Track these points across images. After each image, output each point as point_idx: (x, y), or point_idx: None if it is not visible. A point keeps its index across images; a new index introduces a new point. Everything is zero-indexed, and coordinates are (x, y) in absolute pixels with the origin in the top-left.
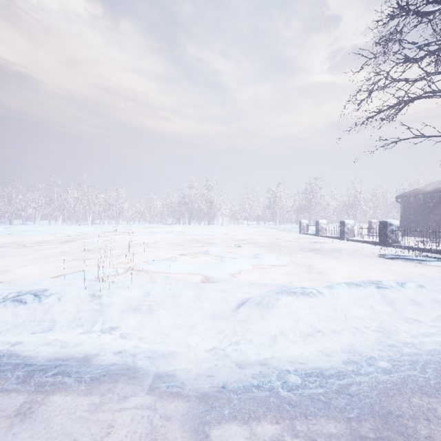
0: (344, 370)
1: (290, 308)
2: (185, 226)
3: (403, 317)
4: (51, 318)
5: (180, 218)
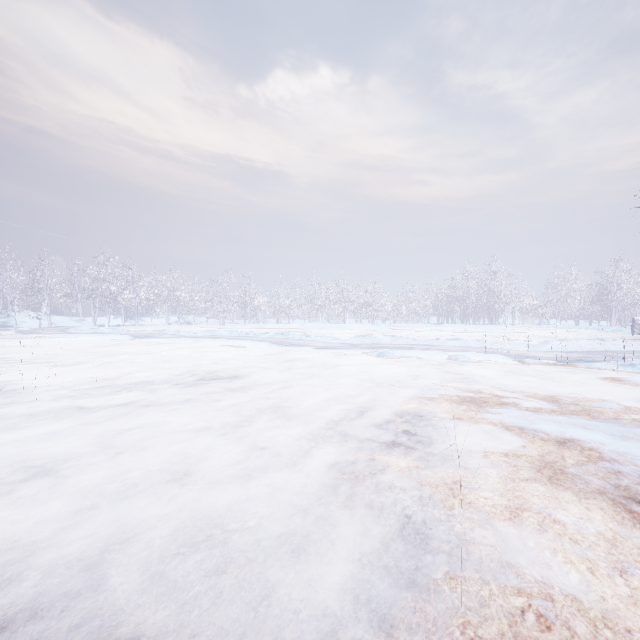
0: (566, 351)
1: (555, 343)
2: (460, 326)
3: (604, 348)
4: (468, 344)
5: (448, 315)
